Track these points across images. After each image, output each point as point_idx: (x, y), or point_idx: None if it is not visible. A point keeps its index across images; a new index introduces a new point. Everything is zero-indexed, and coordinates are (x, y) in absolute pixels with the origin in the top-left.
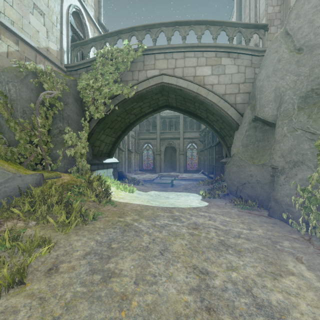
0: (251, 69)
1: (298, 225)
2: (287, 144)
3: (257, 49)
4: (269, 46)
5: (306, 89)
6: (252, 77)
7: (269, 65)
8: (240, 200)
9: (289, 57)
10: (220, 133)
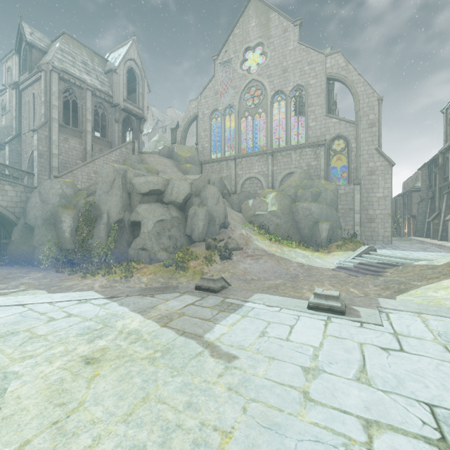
0: (25, 195)
1: (42, 266)
2: (38, 237)
3: (28, 186)
4: (33, 193)
5: (45, 218)
6: (25, 199)
7: (33, 202)
8: (18, 264)
9: (40, 203)
10: (1, 222)
